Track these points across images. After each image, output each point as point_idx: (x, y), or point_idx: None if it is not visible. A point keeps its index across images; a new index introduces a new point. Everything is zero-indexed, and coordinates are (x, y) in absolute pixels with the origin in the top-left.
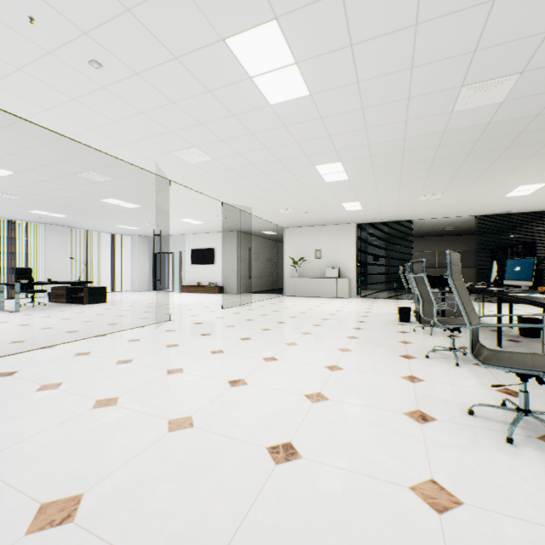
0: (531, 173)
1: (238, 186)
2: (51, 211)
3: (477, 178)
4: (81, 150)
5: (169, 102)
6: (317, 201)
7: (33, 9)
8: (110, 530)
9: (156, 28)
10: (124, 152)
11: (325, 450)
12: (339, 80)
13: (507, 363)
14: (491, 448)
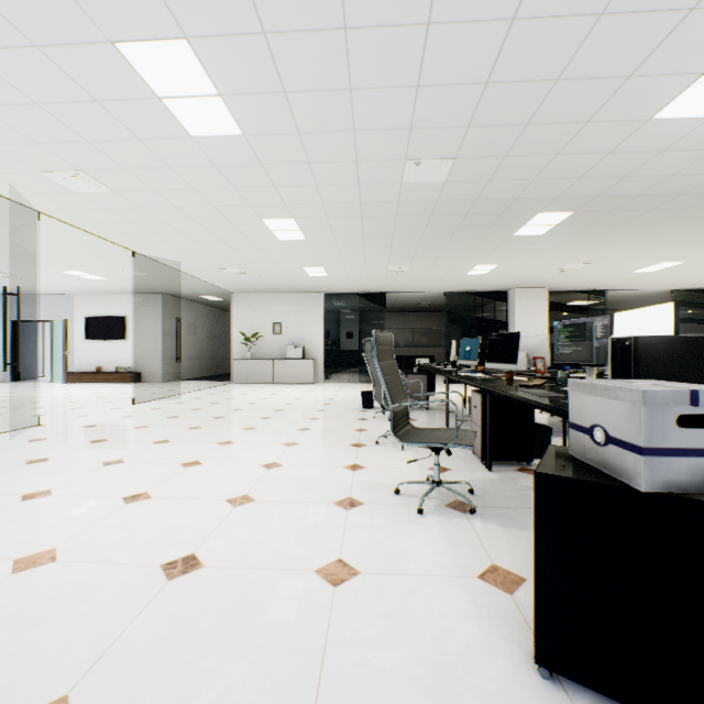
0: (484, 253)
1: (156, 232)
2: None
3: (439, 253)
4: None
5: (29, 102)
6: (272, 262)
7: None
8: None
9: None
10: None
11: (235, 553)
12: (277, 126)
13: (422, 439)
14: (404, 521)
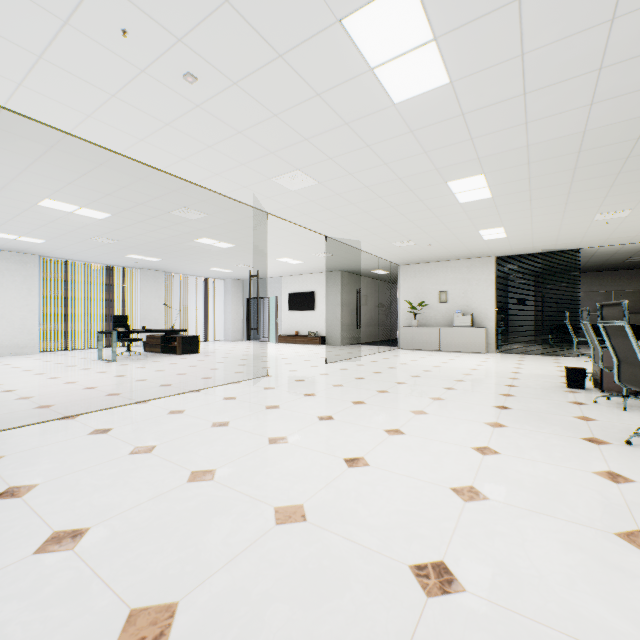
0: None
1: (345, 215)
2: (146, 255)
3: None
4: (174, 184)
5: (270, 115)
6: (445, 229)
7: (126, 20)
8: None
9: (258, 19)
10: (219, 182)
11: (499, 582)
12: (494, 55)
13: None
14: None
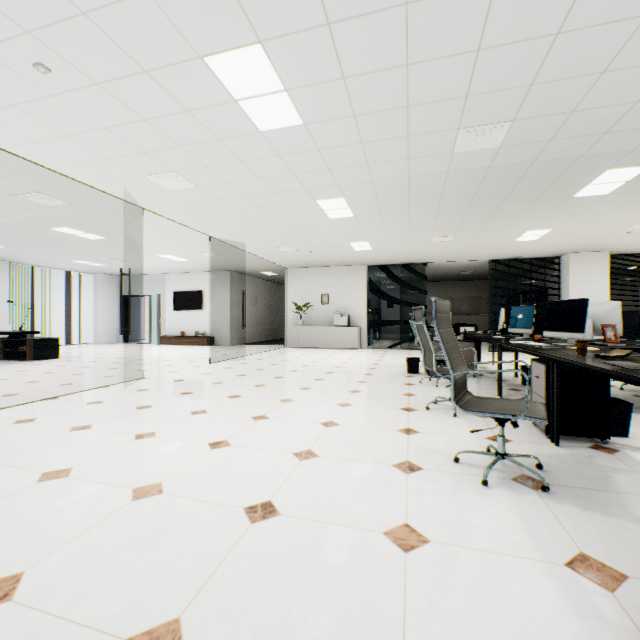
0: (536, 218)
1: (228, 218)
2: None
3: (485, 221)
4: (23, 166)
5: (139, 119)
6: (321, 239)
7: None
8: (56, 603)
9: (119, 36)
10: (82, 172)
11: (306, 505)
12: (334, 112)
13: (485, 408)
14: (468, 491)
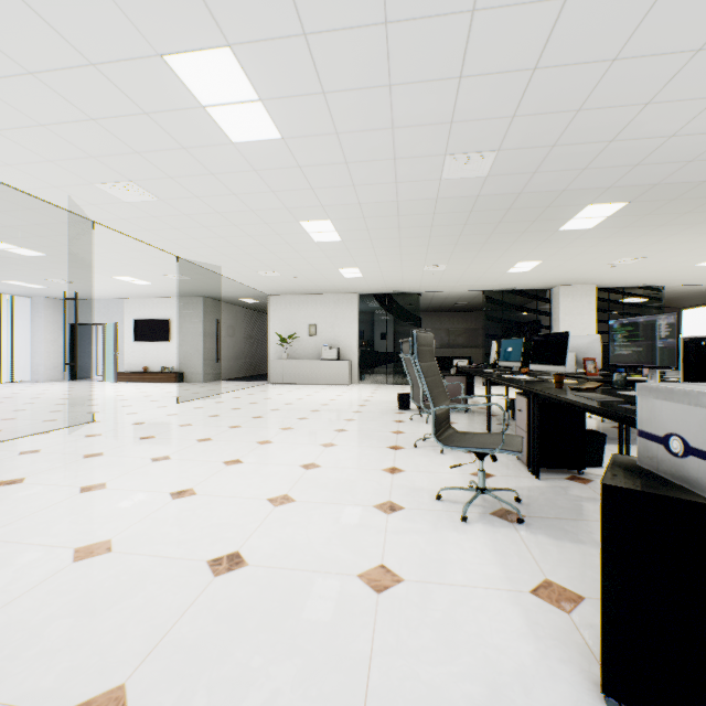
0: (526, 250)
1: (199, 237)
2: None
3: (478, 251)
4: None
5: (86, 118)
6: (307, 264)
7: None
8: None
9: (58, 21)
10: (13, 174)
11: (278, 553)
12: (315, 128)
13: (465, 443)
14: (447, 528)
